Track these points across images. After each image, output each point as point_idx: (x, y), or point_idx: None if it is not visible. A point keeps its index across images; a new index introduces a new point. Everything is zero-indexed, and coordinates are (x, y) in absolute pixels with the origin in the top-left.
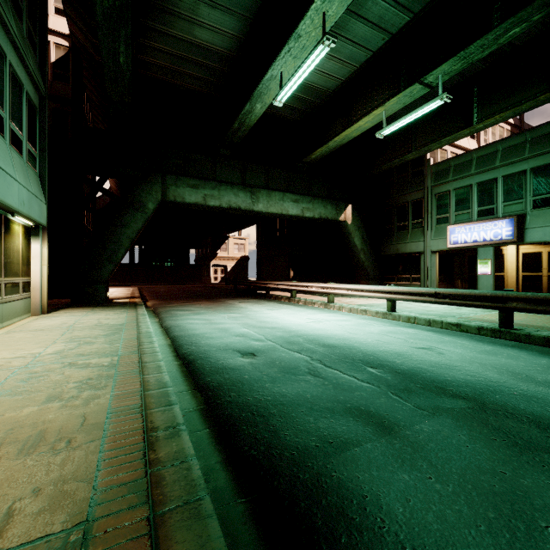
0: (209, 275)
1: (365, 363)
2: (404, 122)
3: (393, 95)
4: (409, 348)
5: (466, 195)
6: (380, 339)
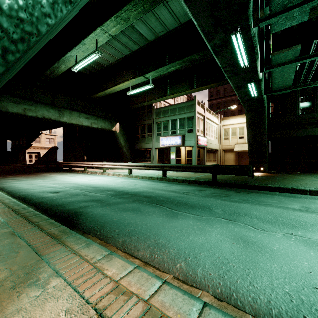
0: (25, 159)
1: (106, 190)
2: (138, 91)
3: (134, 77)
4: (127, 185)
5: (167, 124)
6: (118, 183)
